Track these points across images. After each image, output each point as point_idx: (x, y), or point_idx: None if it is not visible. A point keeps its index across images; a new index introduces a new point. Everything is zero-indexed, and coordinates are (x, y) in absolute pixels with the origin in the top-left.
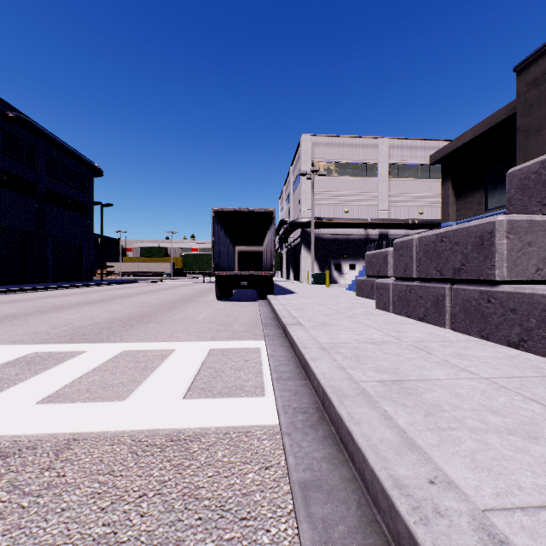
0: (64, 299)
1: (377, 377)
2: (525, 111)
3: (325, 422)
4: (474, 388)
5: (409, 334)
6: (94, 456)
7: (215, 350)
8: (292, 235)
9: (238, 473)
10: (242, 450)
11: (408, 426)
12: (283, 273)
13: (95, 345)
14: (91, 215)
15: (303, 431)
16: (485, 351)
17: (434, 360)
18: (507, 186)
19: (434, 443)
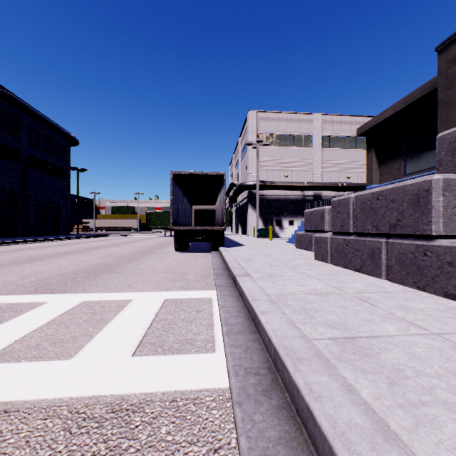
0: (41, 250)
1: (328, 334)
2: (446, 85)
3: (278, 387)
4: (430, 347)
5: (349, 285)
6: (20, 436)
7: (169, 300)
8: (240, 195)
9: None
10: (189, 425)
11: (374, 400)
12: (233, 228)
13: (57, 295)
14: (68, 178)
15: (255, 399)
16: (425, 302)
17: (380, 313)
18: (437, 149)
19: (410, 427)
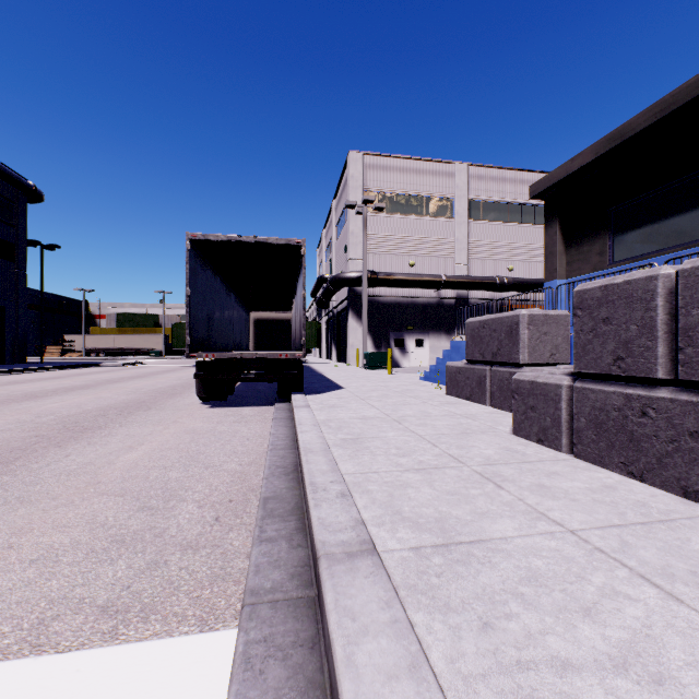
0: None
1: None
2: None
3: None
4: None
5: None
6: None
7: None
8: (335, 297)
9: None
10: None
11: None
12: (323, 351)
13: None
14: (22, 261)
15: None
16: None
17: None
18: None
19: None
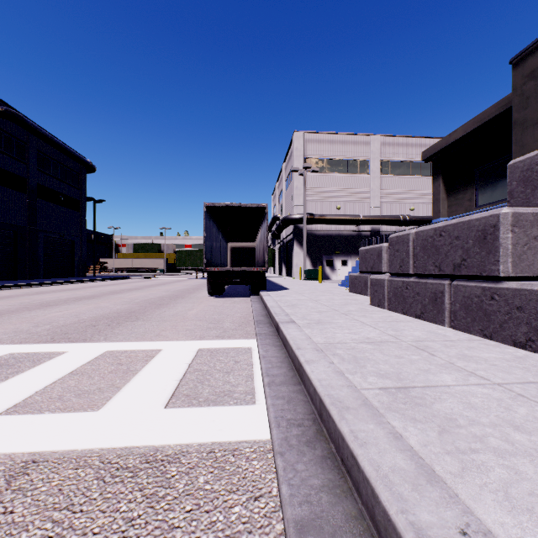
0: (53, 295)
1: (379, 383)
2: (521, 104)
3: (323, 438)
4: (488, 397)
5: (407, 333)
6: (52, 484)
7: (204, 350)
8: (284, 231)
9: (222, 505)
10: (228, 474)
11: (421, 447)
12: (276, 269)
13: (76, 344)
14: (84, 211)
15: (298, 449)
16: (491, 351)
17: (439, 362)
18: (508, 178)
19: (456, 471)
